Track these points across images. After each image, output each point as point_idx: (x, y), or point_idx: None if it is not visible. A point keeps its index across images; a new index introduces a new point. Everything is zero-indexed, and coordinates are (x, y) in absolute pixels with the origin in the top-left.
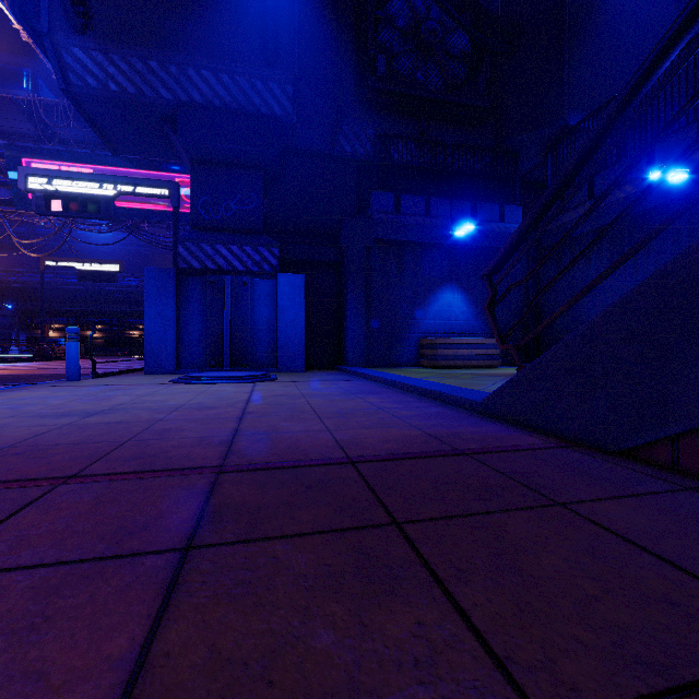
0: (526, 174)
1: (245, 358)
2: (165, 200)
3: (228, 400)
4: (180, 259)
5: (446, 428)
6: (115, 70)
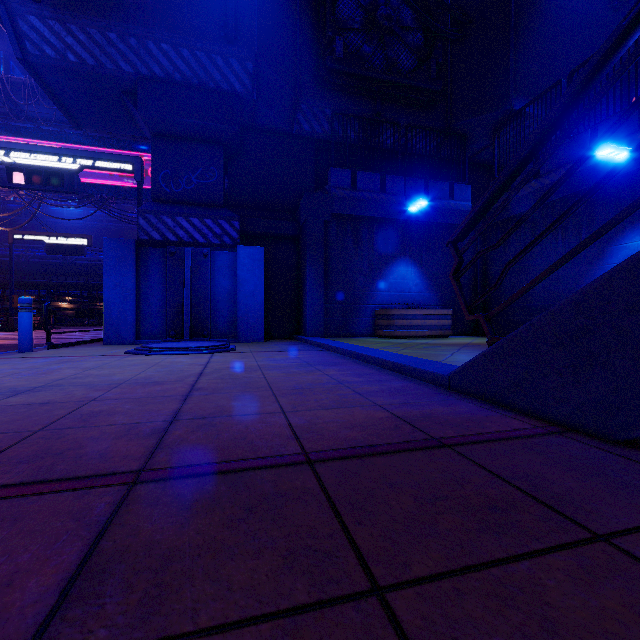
0: (474, 155)
1: (205, 329)
2: (132, 177)
3: (179, 373)
4: (141, 230)
5: (415, 408)
6: (73, 40)
